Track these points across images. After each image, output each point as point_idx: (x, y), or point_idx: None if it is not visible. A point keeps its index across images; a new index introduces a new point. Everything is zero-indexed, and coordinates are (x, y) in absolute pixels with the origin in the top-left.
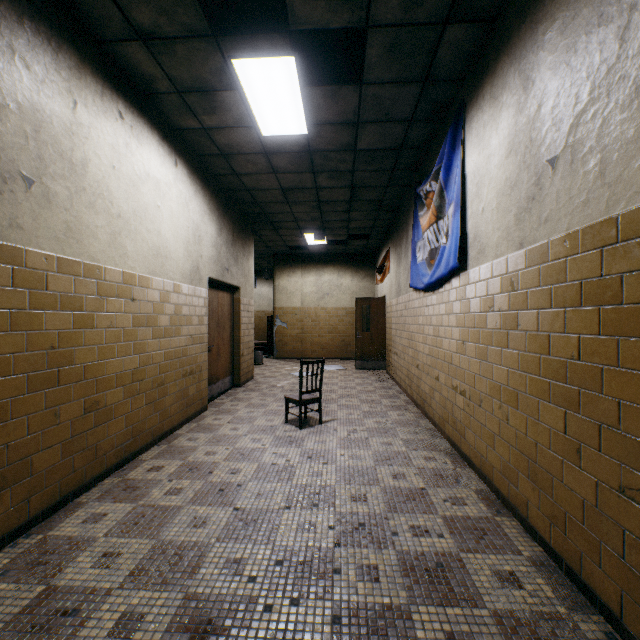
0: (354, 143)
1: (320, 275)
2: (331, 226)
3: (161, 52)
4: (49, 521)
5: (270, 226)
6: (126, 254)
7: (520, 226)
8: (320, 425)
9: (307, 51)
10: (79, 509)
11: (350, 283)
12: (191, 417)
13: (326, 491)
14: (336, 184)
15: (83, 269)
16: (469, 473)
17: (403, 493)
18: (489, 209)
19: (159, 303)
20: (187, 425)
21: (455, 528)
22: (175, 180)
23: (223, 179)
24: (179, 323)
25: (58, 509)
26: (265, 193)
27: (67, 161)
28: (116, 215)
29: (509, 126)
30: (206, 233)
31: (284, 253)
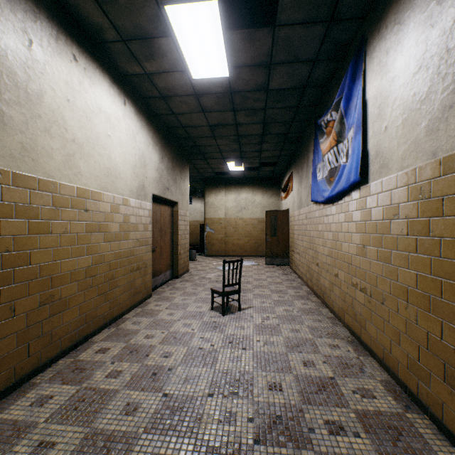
0: (267, 83)
1: (239, 194)
2: (247, 156)
3: (105, 1)
4: (2, 402)
5: (201, 156)
6: (80, 173)
7: (433, 136)
8: (239, 312)
9: (228, 1)
10: (31, 390)
11: (261, 200)
12: (138, 303)
13: (245, 378)
14: (251, 120)
15: (38, 184)
16: (371, 362)
17: (314, 382)
18: (393, 126)
19: (110, 213)
20: (134, 310)
21: (369, 425)
22: (124, 116)
23: (164, 118)
24: (127, 229)
25: (13, 390)
26: (196, 129)
27: (22, 90)
28: (70, 140)
29: (418, 44)
30: (150, 159)
31: (212, 178)
